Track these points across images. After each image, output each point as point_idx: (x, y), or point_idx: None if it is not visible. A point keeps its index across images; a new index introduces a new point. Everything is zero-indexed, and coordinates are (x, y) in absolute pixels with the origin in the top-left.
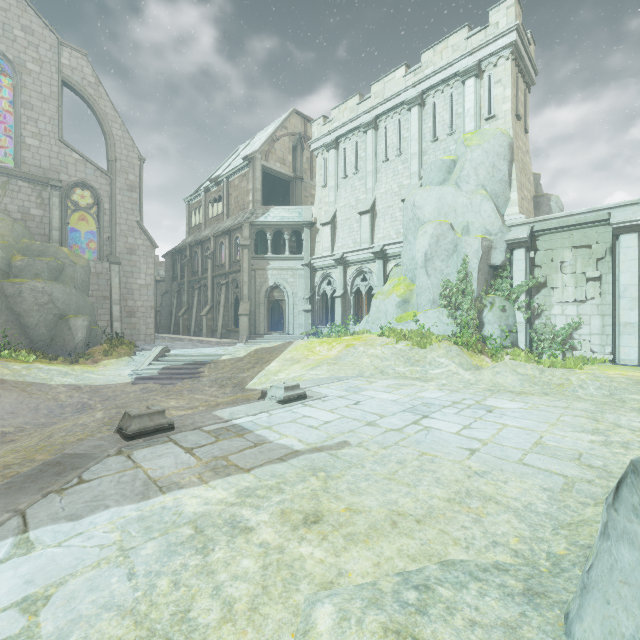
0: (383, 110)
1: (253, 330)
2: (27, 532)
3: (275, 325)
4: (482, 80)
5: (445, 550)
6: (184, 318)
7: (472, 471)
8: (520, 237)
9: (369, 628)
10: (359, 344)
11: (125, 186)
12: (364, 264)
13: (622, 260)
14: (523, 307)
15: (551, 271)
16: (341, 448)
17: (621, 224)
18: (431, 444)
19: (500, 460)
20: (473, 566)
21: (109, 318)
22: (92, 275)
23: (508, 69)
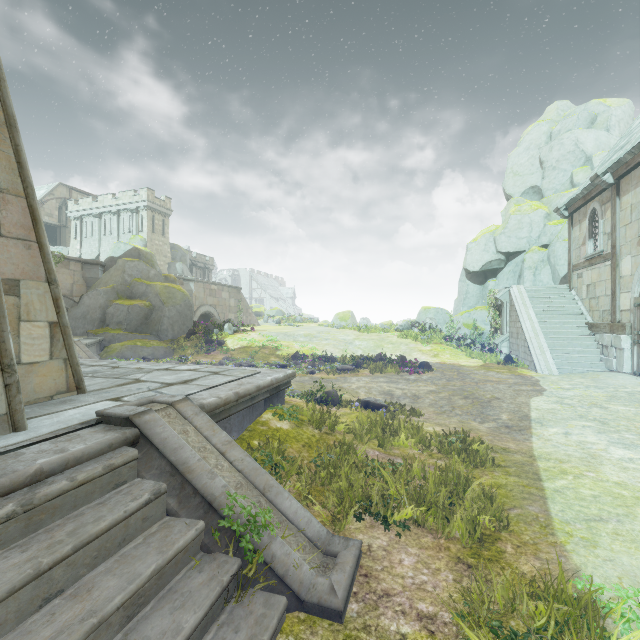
0: (103, 211)
1: None
2: None
3: None
4: (139, 215)
5: None
6: None
7: None
8: None
9: None
10: None
11: None
12: None
13: None
14: None
15: None
16: None
17: None
18: None
19: None
20: None
21: None
22: None
23: (147, 215)
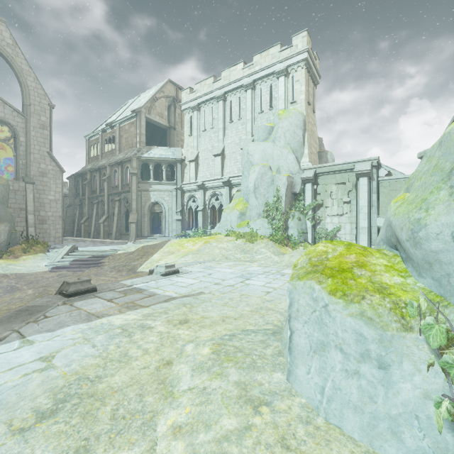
0: (229, 89)
1: (139, 233)
2: (25, 338)
3: (155, 230)
4: (289, 78)
5: (245, 327)
6: (85, 225)
7: (265, 300)
8: (309, 176)
9: (207, 344)
10: (213, 241)
11: (38, 125)
12: (217, 189)
13: (360, 192)
14: (310, 218)
15: (325, 197)
16: (199, 295)
17: (359, 172)
18: (248, 291)
19: (280, 295)
20: (255, 330)
21: (25, 224)
22: (10, 191)
23: (303, 74)
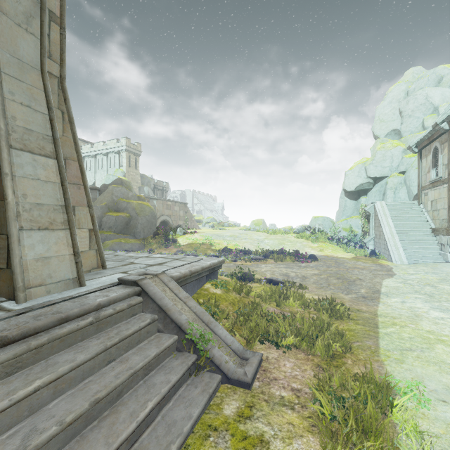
0: (97, 153)
1: None
2: None
3: None
4: (120, 155)
5: None
6: None
7: None
8: None
9: None
10: None
11: None
12: None
13: None
14: None
15: None
16: None
17: None
18: None
19: None
20: None
21: None
22: None
23: (125, 155)
